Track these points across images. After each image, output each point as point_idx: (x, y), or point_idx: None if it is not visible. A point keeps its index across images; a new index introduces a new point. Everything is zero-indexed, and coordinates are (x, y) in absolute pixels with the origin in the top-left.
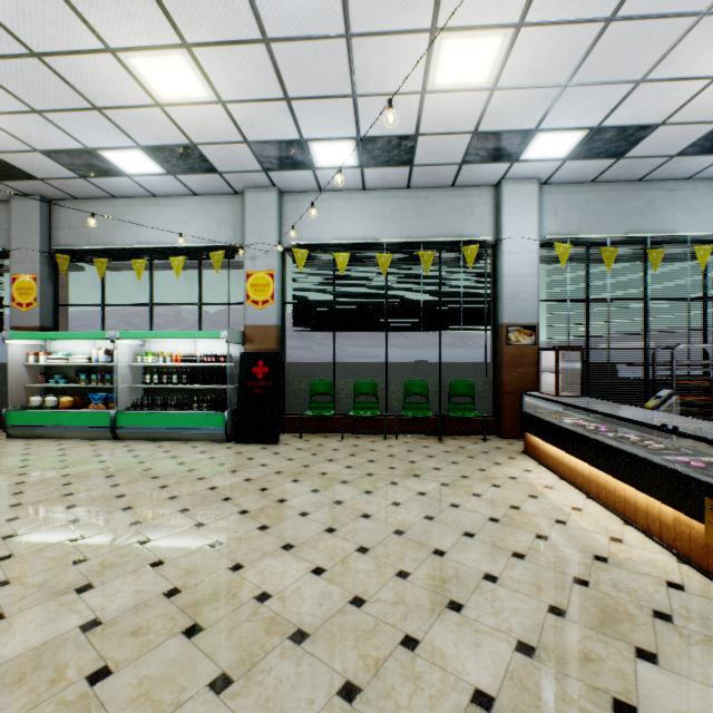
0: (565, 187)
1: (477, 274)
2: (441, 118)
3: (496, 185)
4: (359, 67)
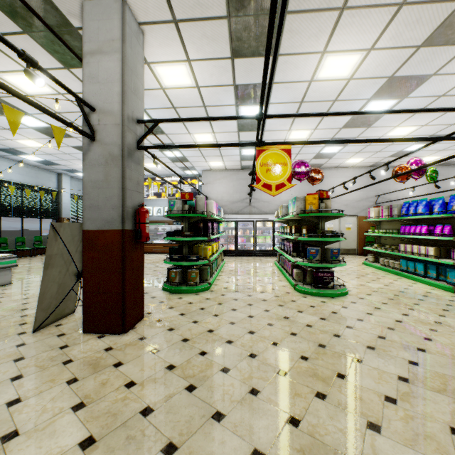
0: (74, 179)
1: (55, 201)
2: (73, 166)
3: (59, 173)
4: (74, 160)
